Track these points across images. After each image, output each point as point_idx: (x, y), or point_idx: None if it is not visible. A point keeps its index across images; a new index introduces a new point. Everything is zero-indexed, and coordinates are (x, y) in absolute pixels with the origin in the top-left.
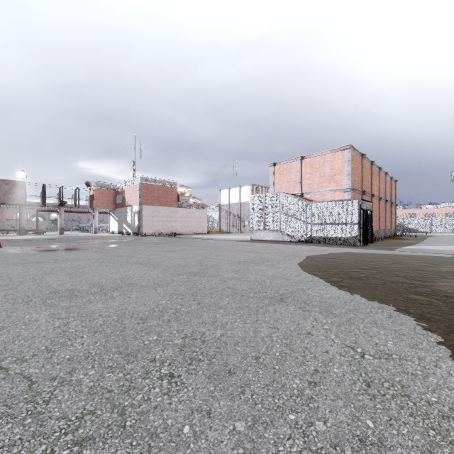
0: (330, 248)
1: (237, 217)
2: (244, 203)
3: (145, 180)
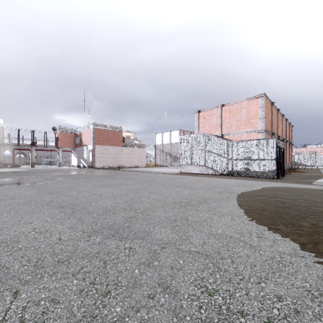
0: (254, 182)
1: (169, 154)
2: (173, 143)
3: (97, 125)
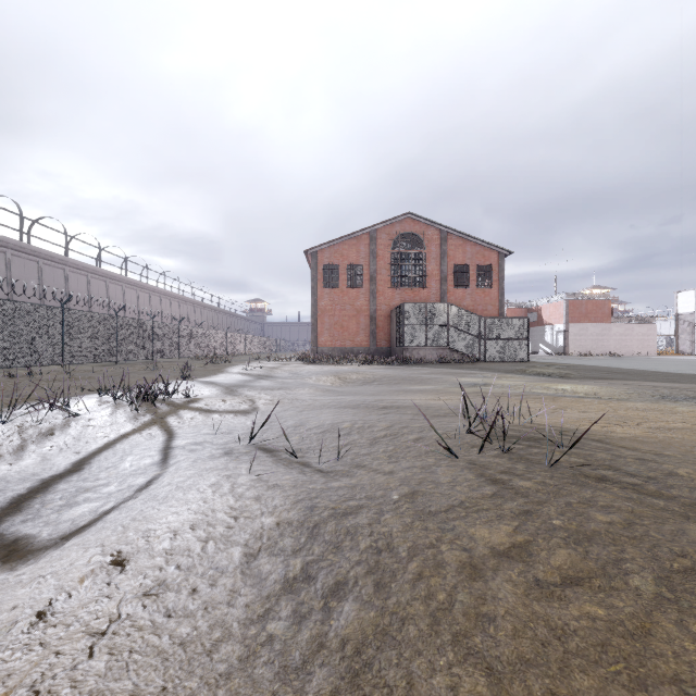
0: None
1: None
2: None
3: (571, 296)
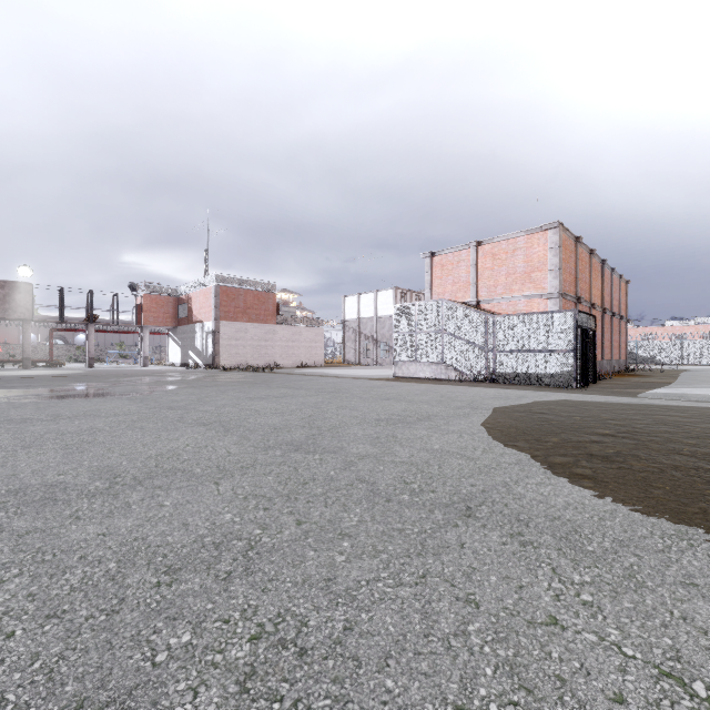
0: (529, 393)
1: (372, 340)
2: (382, 317)
3: (224, 281)
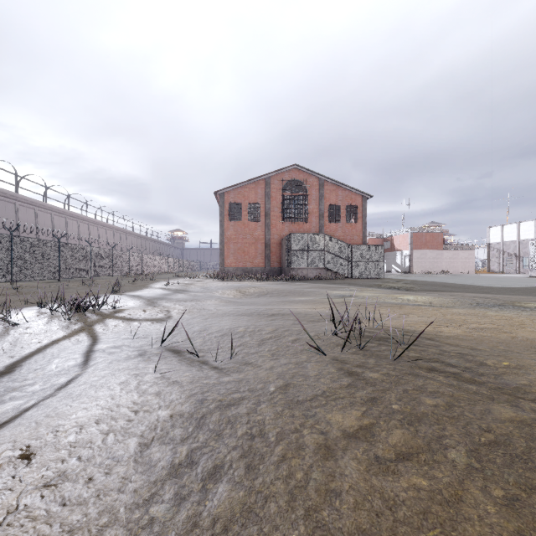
0: None
1: (515, 256)
2: (524, 240)
3: (415, 230)
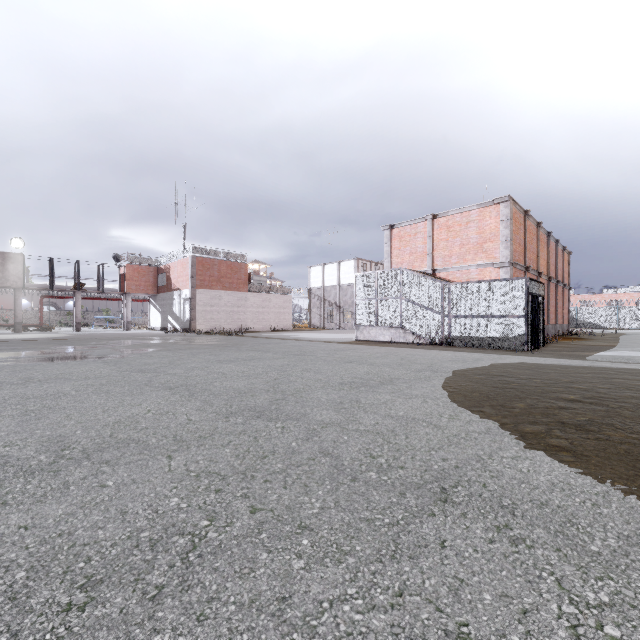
0: (484, 356)
1: (336, 306)
2: (345, 285)
3: (200, 252)
